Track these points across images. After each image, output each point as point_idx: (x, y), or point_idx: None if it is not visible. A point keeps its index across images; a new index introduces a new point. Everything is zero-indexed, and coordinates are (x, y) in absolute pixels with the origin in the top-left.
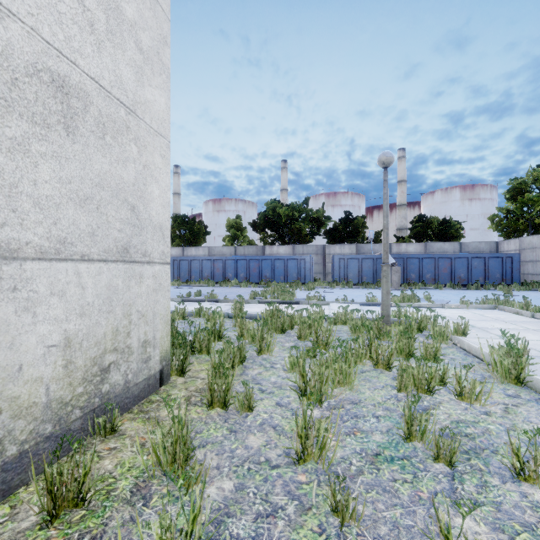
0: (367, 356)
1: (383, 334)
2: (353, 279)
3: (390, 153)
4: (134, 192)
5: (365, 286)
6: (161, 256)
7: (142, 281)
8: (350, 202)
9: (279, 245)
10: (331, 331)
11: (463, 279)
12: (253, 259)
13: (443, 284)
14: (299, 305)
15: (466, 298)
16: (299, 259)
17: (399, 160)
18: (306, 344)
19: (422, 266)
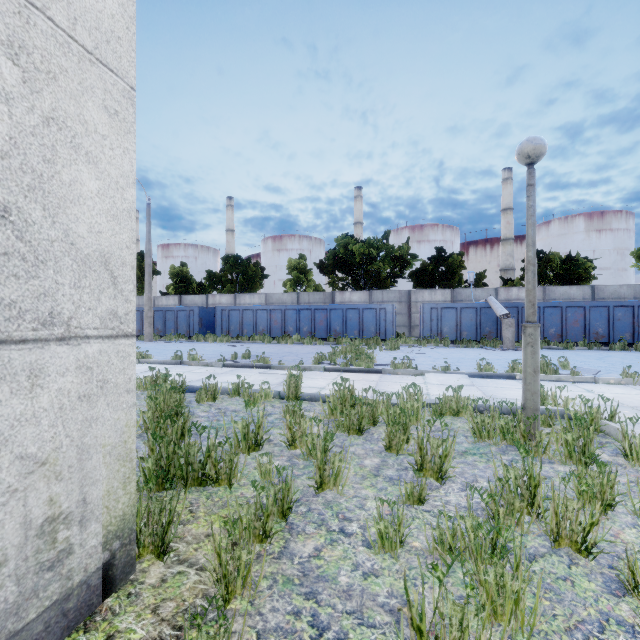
0: (532, 516)
1: (534, 446)
2: (450, 335)
3: (540, 138)
4: (7, 174)
5: (466, 344)
6: (107, 321)
7: (38, 383)
8: (441, 237)
9: (352, 290)
10: (448, 448)
11: (602, 336)
12: (319, 309)
13: (575, 343)
14: (381, 374)
15: (618, 364)
16: (377, 309)
17: (504, 183)
18: (401, 463)
19: (543, 317)
